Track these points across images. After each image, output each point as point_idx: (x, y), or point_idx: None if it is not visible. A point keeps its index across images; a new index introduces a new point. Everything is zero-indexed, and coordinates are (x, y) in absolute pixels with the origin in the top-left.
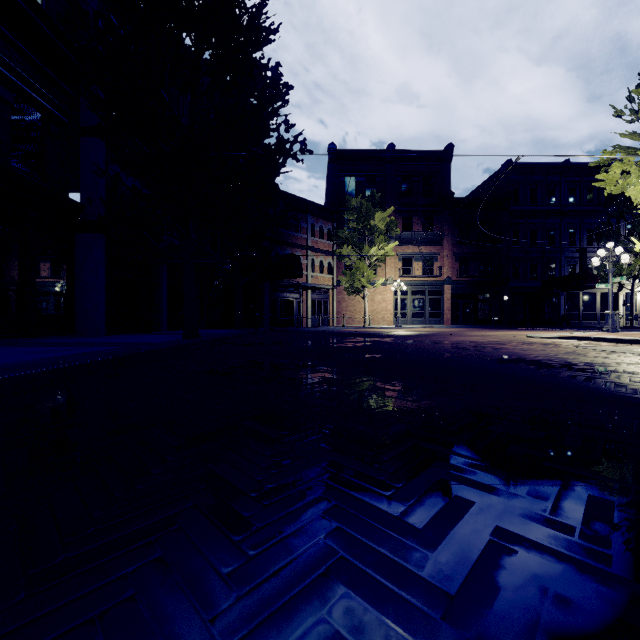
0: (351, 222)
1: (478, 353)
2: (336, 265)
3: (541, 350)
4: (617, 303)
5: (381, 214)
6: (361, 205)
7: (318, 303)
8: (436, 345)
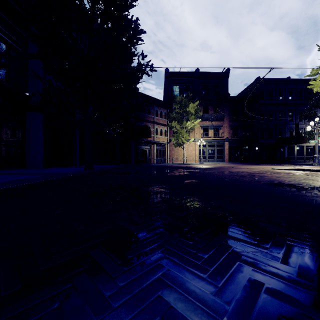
0: (177, 109)
1: (253, 179)
2: (169, 131)
3: (288, 177)
4: (314, 151)
5: (192, 105)
6: (182, 100)
7: (159, 151)
8: (226, 174)
